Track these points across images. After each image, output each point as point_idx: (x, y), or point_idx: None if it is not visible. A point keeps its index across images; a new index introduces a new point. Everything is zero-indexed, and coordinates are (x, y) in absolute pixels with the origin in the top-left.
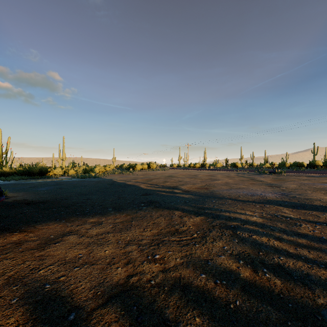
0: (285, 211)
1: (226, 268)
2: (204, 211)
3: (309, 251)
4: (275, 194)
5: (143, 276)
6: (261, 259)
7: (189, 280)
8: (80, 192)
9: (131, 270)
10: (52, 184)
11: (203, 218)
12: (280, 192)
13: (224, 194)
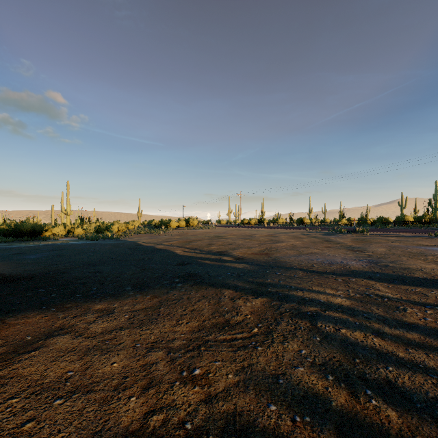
0: (379, 288)
1: (308, 390)
2: (266, 290)
3: (427, 354)
4: (361, 262)
5: (172, 413)
6: (360, 372)
7: (250, 418)
8: (87, 262)
9: (153, 400)
10: (48, 249)
11: (265, 300)
12: (366, 259)
13: (291, 263)
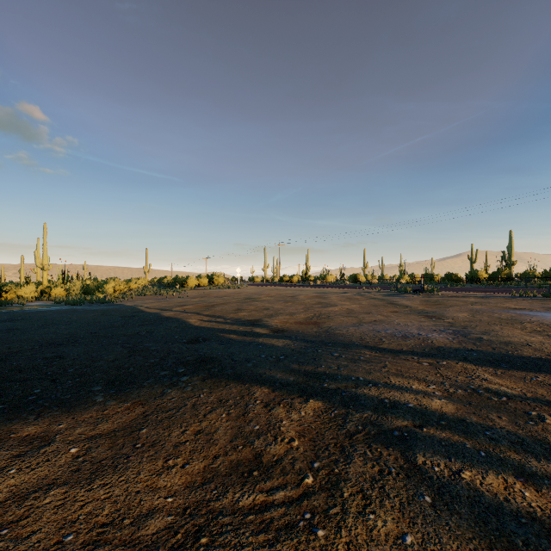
0: (485, 377)
1: None
2: (320, 385)
3: None
4: (444, 333)
5: None
6: None
7: None
8: (49, 340)
9: None
10: None
11: (321, 407)
12: (449, 329)
13: (351, 337)
